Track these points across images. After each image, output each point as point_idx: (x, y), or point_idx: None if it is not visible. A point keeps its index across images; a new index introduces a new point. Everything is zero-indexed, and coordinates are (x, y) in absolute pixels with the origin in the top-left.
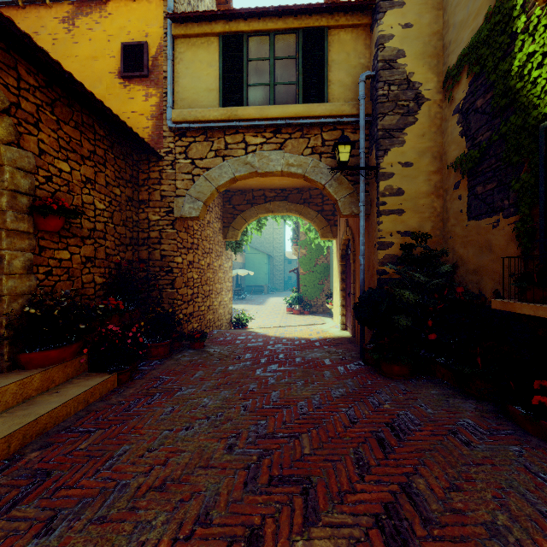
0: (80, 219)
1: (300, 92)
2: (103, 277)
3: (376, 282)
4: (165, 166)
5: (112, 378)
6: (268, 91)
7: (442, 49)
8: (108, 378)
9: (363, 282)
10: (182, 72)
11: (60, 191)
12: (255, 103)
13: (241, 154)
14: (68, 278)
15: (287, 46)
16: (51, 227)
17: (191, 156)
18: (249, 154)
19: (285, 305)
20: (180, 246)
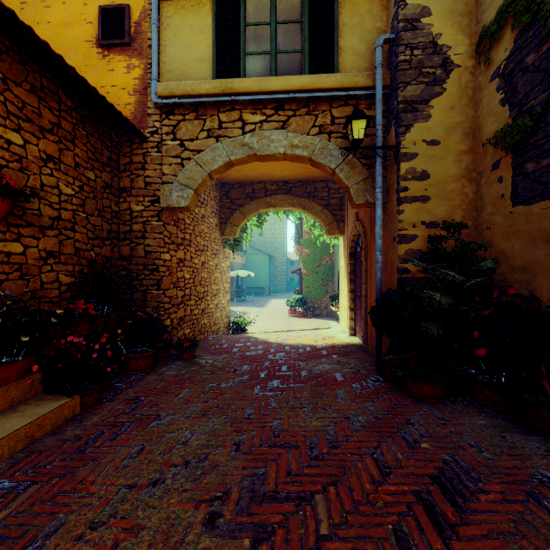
0: (32, 202)
1: (306, 61)
2: (72, 276)
3: (396, 282)
4: (150, 148)
5: (71, 402)
6: (269, 60)
7: (475, 5)
8: (64, 403)
9: (381, 282)
10: (169, 39)
11: (8, 168)
12: (254, 75)
13: (237, 134)
14: (21, 276)
15: (291, 8)
16: None
17: (180, 137)
18: (247, 134)
19: (287, 307)
20: (168, 241)
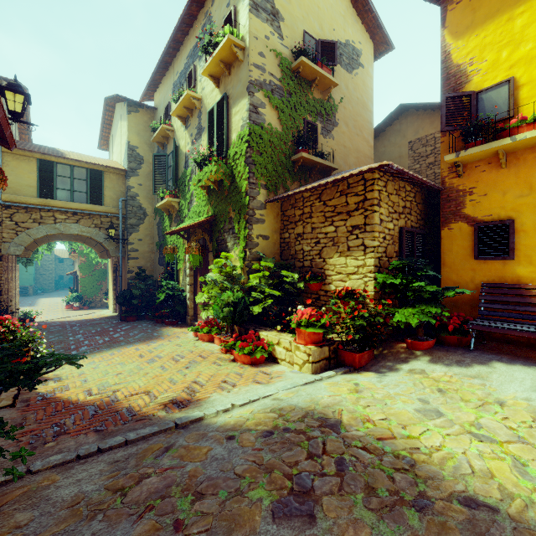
0: None
1: (89, 198)
2: None
3: (127, 287)
4: None
5: None
6: (70, 193)
7: (154, 196)
8: None
9: (121, 287)
10: (9, 172)
11: None
12: (62, 198)
13: (52, 223)
14: None
15: (81, 174)
16: None
17: (16, 220)
18: (58, 223)
19: (62, 304)
20: (4, 270)
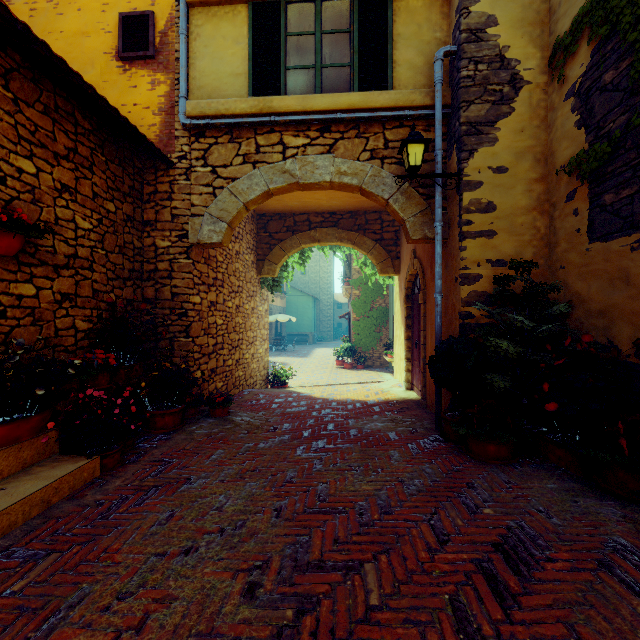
0: (46, 238)
1: (355, 77)
2: (89, 321)
3: (458, 328)
4: (177, 175)
5: (91, 464)
6: (313, 75)
7: (547, 14)
8: (83, 464)
9: (440, 328)
10: (199, 51)
11: (19, 200)
12: (296, 92)
13: (277, 159)
14: (33, 322)
15: (338, 16)
16: (1, 249)
17: (212, 163)
18: (289, 159)
19: (335, 357)
20: (198, 282)
